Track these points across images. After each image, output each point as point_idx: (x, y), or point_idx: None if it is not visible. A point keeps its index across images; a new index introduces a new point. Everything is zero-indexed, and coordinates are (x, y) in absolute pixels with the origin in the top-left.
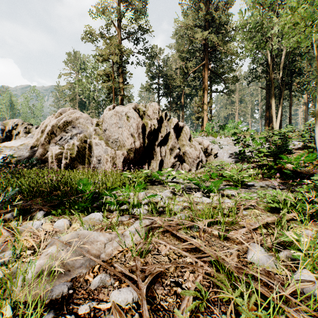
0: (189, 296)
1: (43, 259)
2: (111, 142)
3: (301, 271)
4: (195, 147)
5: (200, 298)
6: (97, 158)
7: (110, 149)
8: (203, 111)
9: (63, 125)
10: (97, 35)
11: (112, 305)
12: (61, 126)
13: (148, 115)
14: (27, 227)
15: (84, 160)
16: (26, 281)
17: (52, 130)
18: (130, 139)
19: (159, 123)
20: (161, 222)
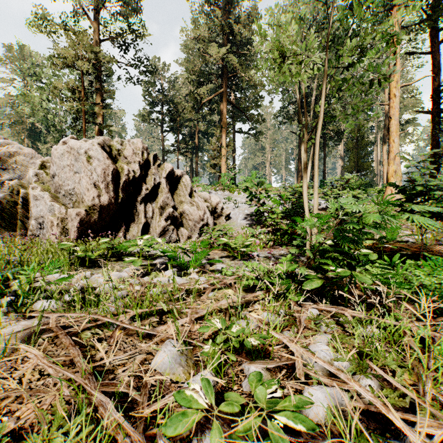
0: None
1: None
2: (62, 196)
3: (199, 374)
4: (197, 206)
5: None
6: (37, 220)
7: (57, 207)
8: (221, 157)
9: None
10: (56, 25)
11: None
12: None
13: (125, 156)
14: None
15: (14, 223)
16: None
17: None
18: (92, 192)
19: (143, 169)
20: (54, 322)
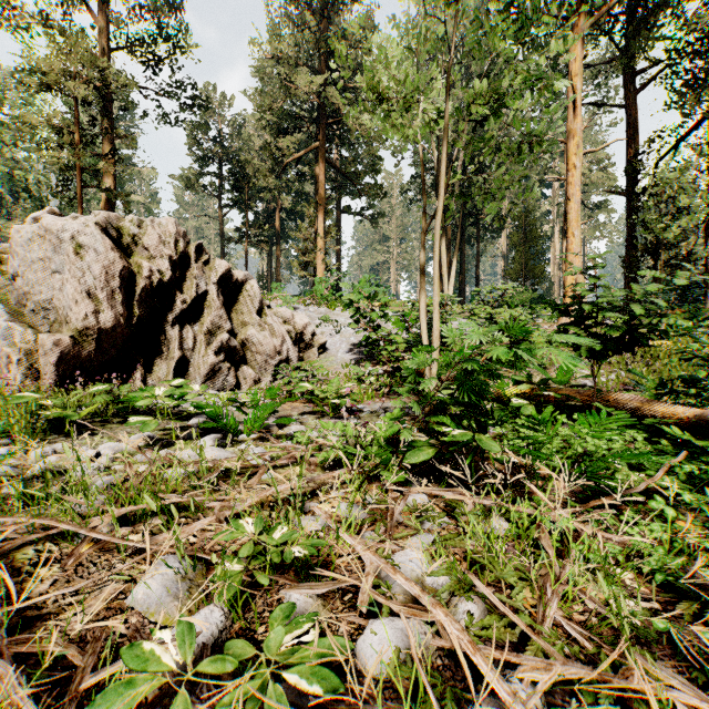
0: None
1: None
2: (30, 311)
3: (200, 612)
4: (272, 330)
5: None
6: None
7: (20, 330)
8: (316, 251)
9: None
10: (29, 15)
11: None
12: None
13: (146, 245)
14: None
15: None
16: None
17: None
18: (83, 305)
19: (178, 269)
20: None
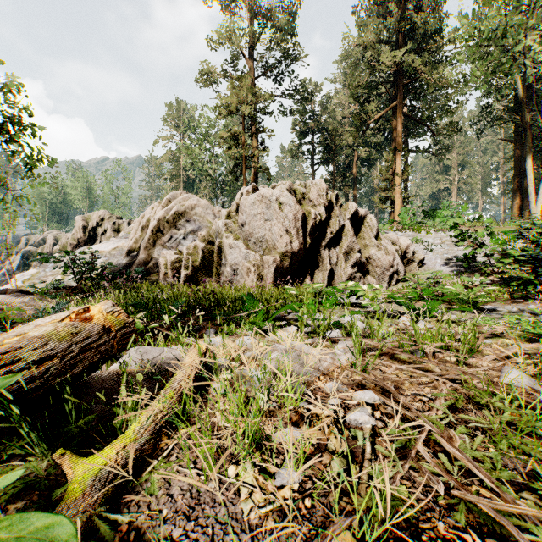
0: (439, 401)
1: (272, 362)
2: (252, 243)
3: None
4: (385, 250)
5: (450, 406)
6: (231, 267)
7: (253, 254)
8: (395, 187)
9: (173, 218)
10: (218, 74)
11: (359, 402)
12: (171, 220)
13: (311, 199)
14: (210, 343)
15: (211, 270)
16: (281, 370)
17: (159, 226)
18: (284, 238)
19: (327, 211)
20: (374, 343)
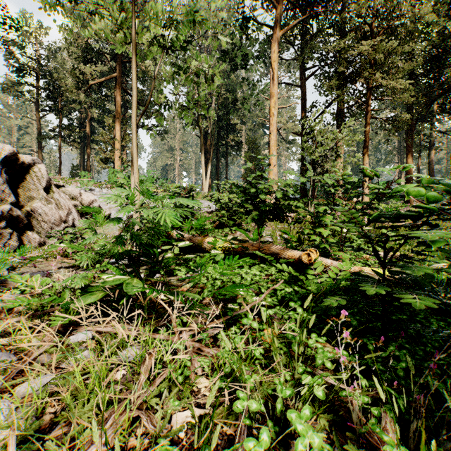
0: None
1: None
2: None
3: None
4: (58, 204)
5: None
6: None
7: None
8: (115, 151)
9: None
10: None
11: None
12: None
13: None
14: None
15: None
16: None
17: None
18: None
19: None
20: None
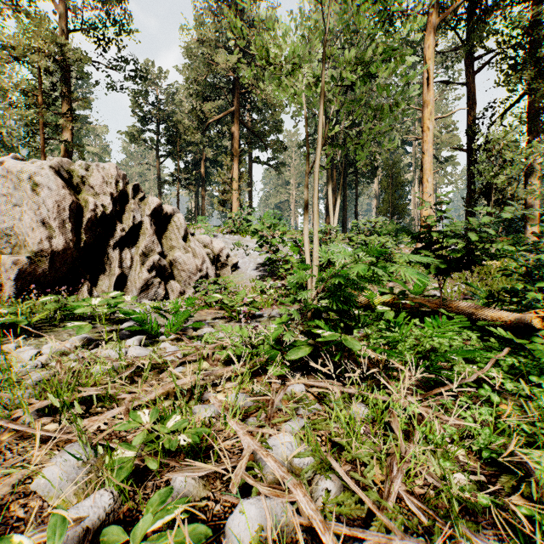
0: None
1: None
2: None
3: (91, 496)
4: (194, 252)
5: None
6: None
7: None
8: (232, 192)
9: None
10: (2, 1)
11: None
12: None
13: (91, 185)
14: None
15: None
16: None
17: None
18: (39, 232)
19: (118, 203)
20: None
